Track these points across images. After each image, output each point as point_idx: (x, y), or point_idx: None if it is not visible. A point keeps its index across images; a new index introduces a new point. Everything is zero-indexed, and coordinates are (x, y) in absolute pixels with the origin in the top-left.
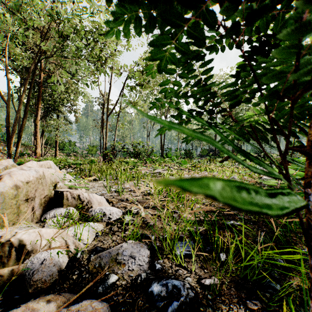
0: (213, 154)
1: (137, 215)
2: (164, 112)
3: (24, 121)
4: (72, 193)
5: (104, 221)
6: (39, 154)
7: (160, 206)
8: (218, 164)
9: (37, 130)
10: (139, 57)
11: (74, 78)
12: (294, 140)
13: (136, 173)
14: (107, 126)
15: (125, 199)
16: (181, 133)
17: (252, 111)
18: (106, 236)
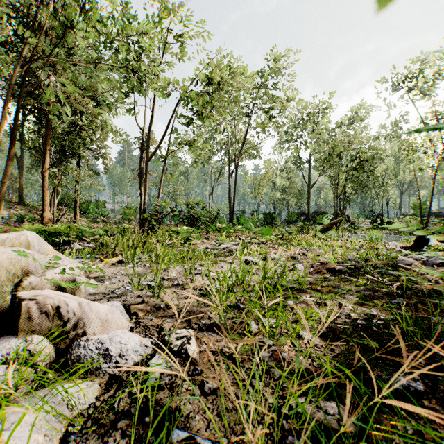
0: (305, 220)
1: (180, 355)
2: (234, 159)
3: (10, 166)
4: (42, 304)
5: (103, 373)
6: (48, 220)
7: (230, 326)
8: (319, 235)
9: (45, 184)
10: (196, 67)
11: (102, 108)
12: (431, 198)
13: (188, 252)
14: (147, 176)
15: (163, 306)
16: (259, 189)
17: (364, 156)
18: (90, 437)
